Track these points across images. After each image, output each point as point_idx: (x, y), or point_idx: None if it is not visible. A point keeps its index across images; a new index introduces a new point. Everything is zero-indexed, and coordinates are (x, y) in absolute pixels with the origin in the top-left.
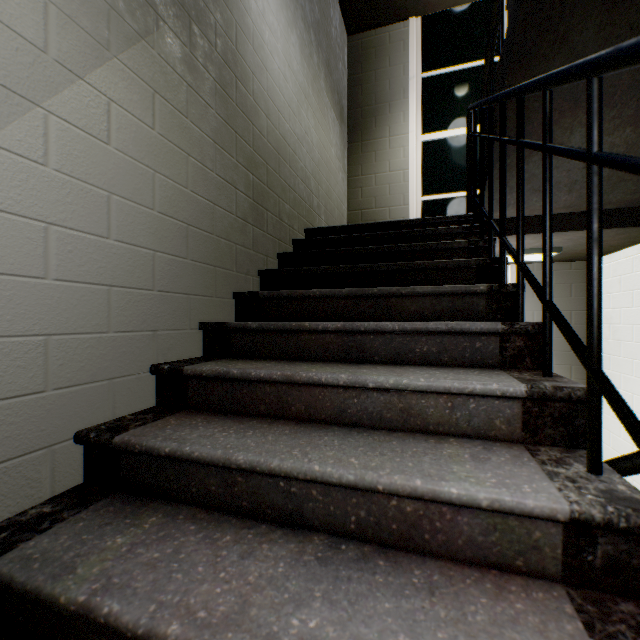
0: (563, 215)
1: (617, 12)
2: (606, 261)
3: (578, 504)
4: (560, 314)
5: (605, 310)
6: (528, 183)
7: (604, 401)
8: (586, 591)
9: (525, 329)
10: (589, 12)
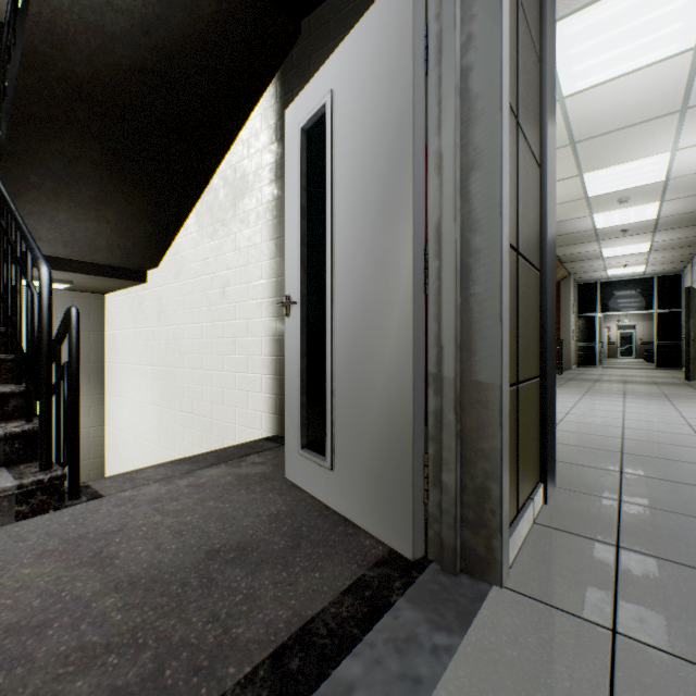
0: (68, 260)
1: (74, 165)
2: (114, 297)
3: (2, 388)
4: (14, 322)
5: (113, 332)
6: (32, 232)
7: (113, 397)
8: (6, 420)
9: (2, 331)
10: (58, 157)
